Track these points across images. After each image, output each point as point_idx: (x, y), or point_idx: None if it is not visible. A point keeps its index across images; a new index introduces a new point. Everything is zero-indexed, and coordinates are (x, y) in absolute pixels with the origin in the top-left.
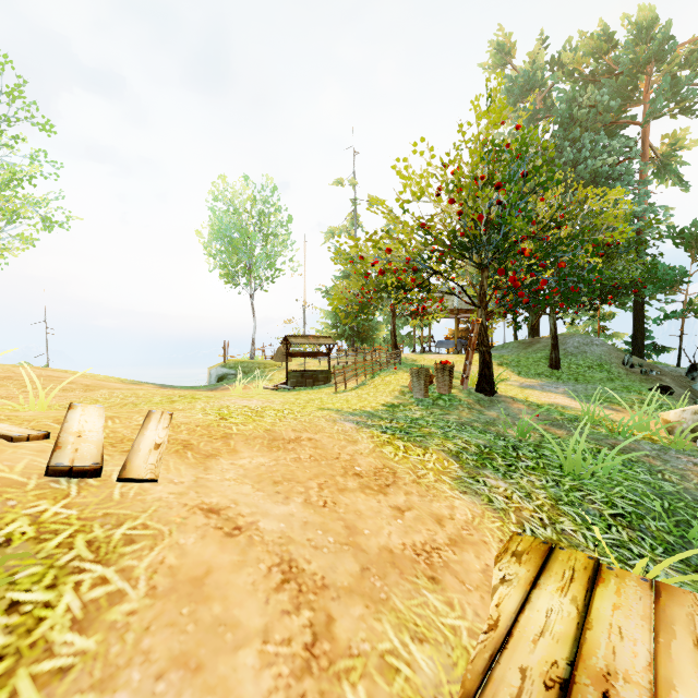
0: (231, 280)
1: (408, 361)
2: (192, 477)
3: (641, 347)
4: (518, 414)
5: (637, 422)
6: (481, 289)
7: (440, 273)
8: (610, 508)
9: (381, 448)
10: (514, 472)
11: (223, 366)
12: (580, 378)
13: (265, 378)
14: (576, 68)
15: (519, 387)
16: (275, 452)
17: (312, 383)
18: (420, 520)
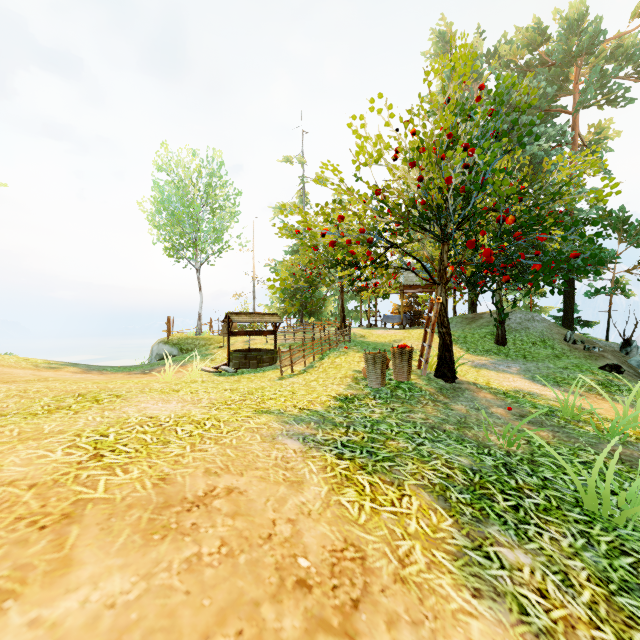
0: (176, 254)
1: (356, 337)
2: None
3: (572, 321)
4: (489, 408)
5: (635, 423)
6: (441, 264)
7: (397, 246)
8: None
9: (338, 495)
10: (527, 524)
11: (165, 343)
12: (528, 356)
13: (207, 358)
14: (512, 58)
15: (473, 367)
16: (155, 545)
17: (256, 364)
18: None
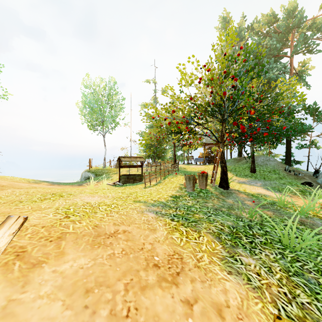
0: (93, 128)
1: (181, 169)
2: (3, 301)
3: (289, 161)
4: (243, 201)
5: (312, 207)
6: (221, 133)
7: (200, 124)
8: (321, 276)
9: (171, 235)
10: (255, 248)
11: (88, 171)
12: (266, 178)
13: (109, 178)
14: (259, 29)
15: (238, 183)
16: (96, 249)
17: (133, 181)
18: (206, 315)
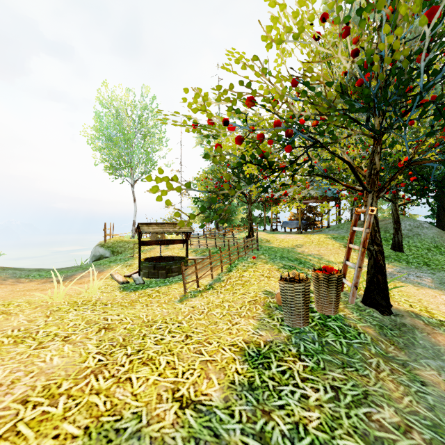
0: (115, 172)
1: (262, 242)
2: None
3: (444, 227)
4: None
5: None
6: (372, 168)
7: (321, 143)
8: None
9: None
10: None
11: (101, 246)
12: (430, 263)
13: (127, 263)
14: None
15: None
16: None
17: (165, 274)
18: None
